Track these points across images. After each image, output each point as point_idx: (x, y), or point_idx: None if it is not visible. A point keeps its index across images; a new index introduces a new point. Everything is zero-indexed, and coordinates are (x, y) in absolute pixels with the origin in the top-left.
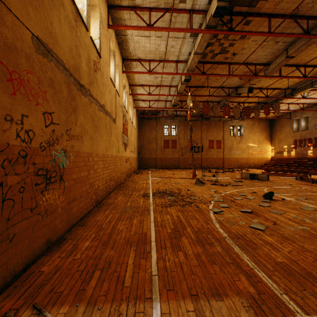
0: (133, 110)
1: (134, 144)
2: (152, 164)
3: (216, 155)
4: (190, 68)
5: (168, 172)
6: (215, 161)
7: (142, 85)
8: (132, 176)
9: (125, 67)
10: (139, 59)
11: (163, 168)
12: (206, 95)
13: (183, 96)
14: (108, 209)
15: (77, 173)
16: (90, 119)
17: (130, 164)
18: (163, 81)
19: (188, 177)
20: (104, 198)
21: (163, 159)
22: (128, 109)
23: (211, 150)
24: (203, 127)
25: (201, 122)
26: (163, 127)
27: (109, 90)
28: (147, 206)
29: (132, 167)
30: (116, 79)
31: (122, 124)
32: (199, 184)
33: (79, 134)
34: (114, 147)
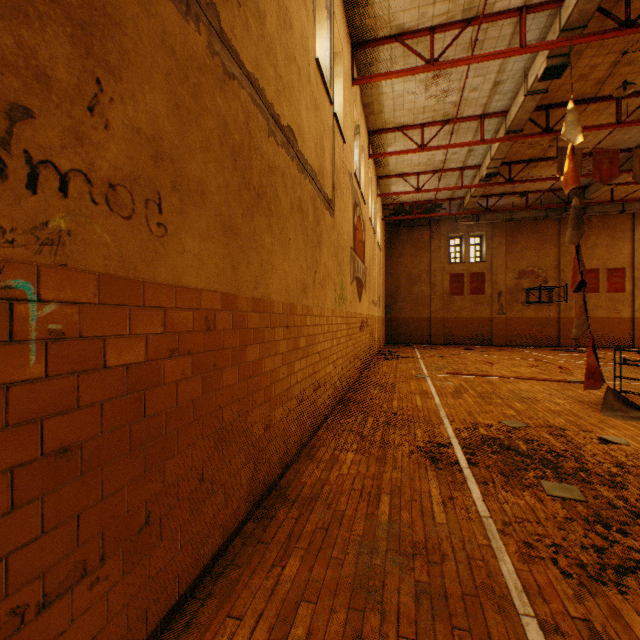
0: (376, 202)
1: (379, 285)
2: (420, 334)
3: (607, 310)
4: (576, 14)
5: (468, 355)
6: (604, 327)
7: (401, 129)
8: (376, 365)
9: (358, 73)
10: (399, 33)
11: (448, 344)
12: (607, 123)
13: (517, 147)
14: (296, 546)
15: (102, 402)
16: (220, 145)
17: (370, 335)
18: (464, 104)
19: (545, 376)
20: (292, 457)
21: (447, 322)
22: (366, 193)
23: (591, 298)
24: (563, 234)
25: (557, 223)
26: (447, 243)
27: (313, 100)
28: (480, 554)
29: (375, 341)
30: (334, 93)
31: (350, 224)
32: (622, 411)
33: (130, 182)
34: (328, 285)
